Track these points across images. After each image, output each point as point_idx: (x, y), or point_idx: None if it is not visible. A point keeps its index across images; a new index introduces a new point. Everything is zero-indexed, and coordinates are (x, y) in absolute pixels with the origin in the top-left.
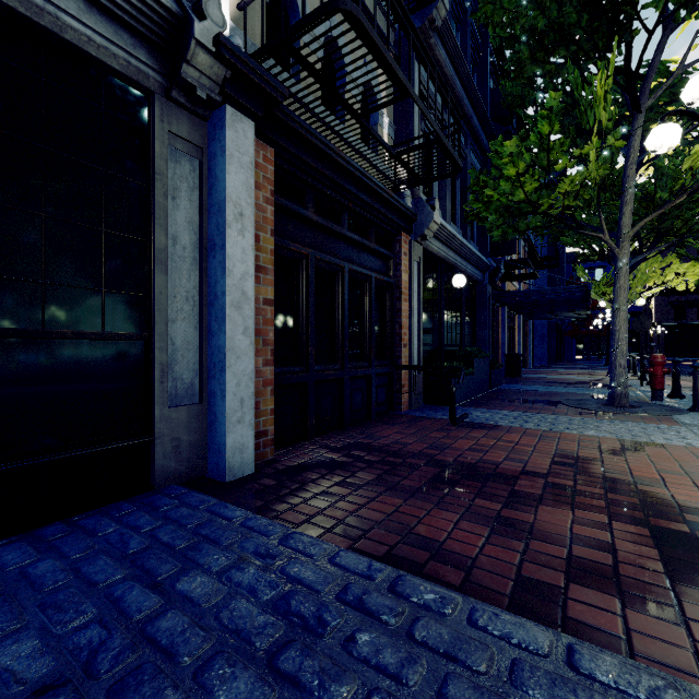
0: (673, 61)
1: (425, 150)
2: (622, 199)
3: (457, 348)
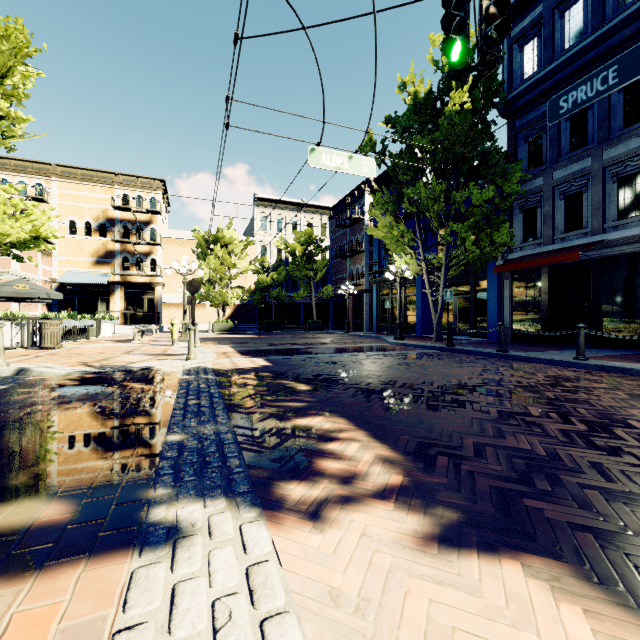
0: None
1: None
2: None
3: None
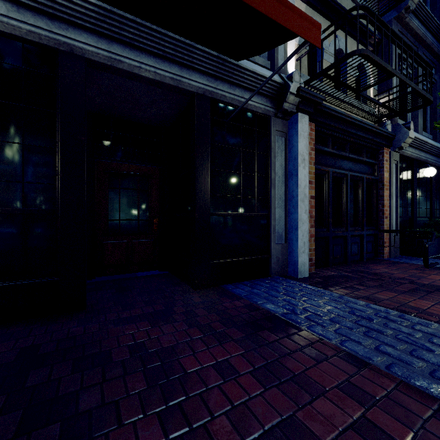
0: None
1: (400, 89)
2: None
3: (427, 219)
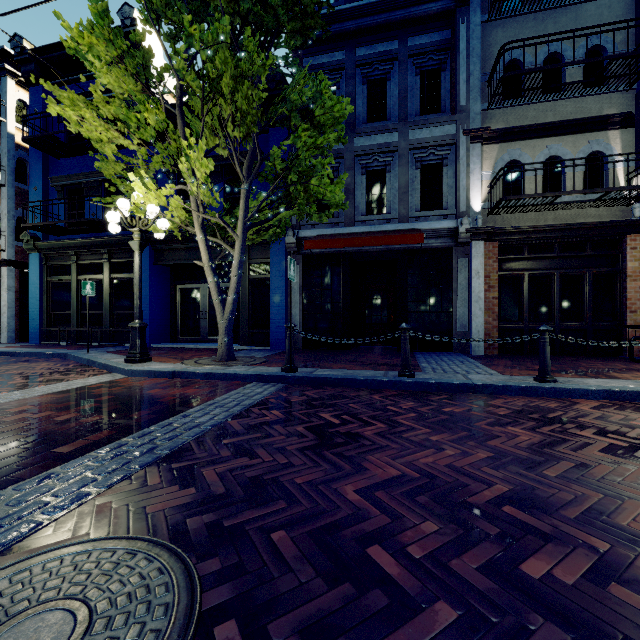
0: None
1: None
2: None
3: None
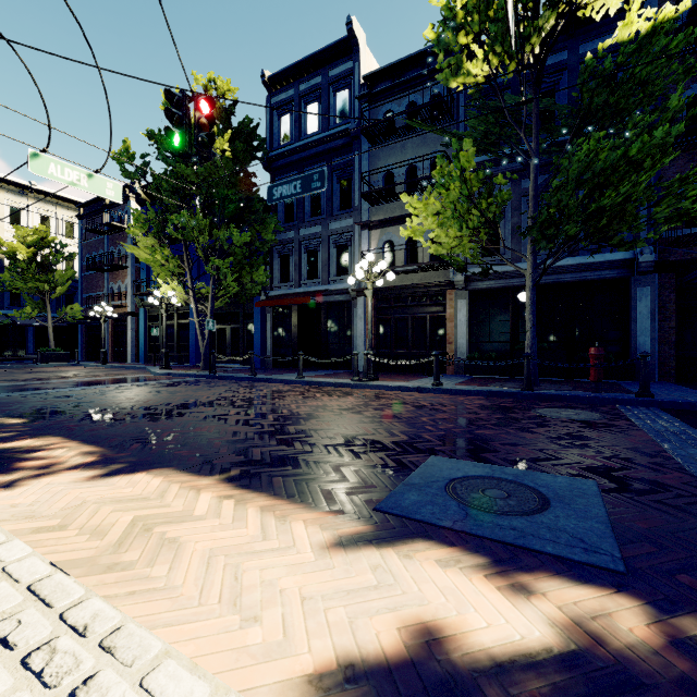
0: None
1: None
2: None
3: (560, 344)
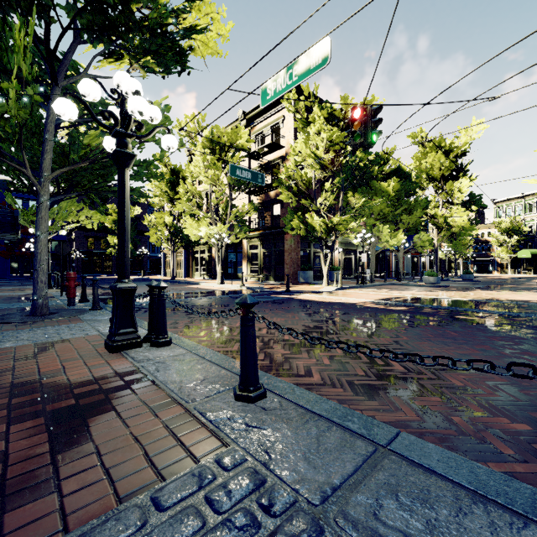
0: (82, 67)
1: None
2: (43, 146)
3: None
